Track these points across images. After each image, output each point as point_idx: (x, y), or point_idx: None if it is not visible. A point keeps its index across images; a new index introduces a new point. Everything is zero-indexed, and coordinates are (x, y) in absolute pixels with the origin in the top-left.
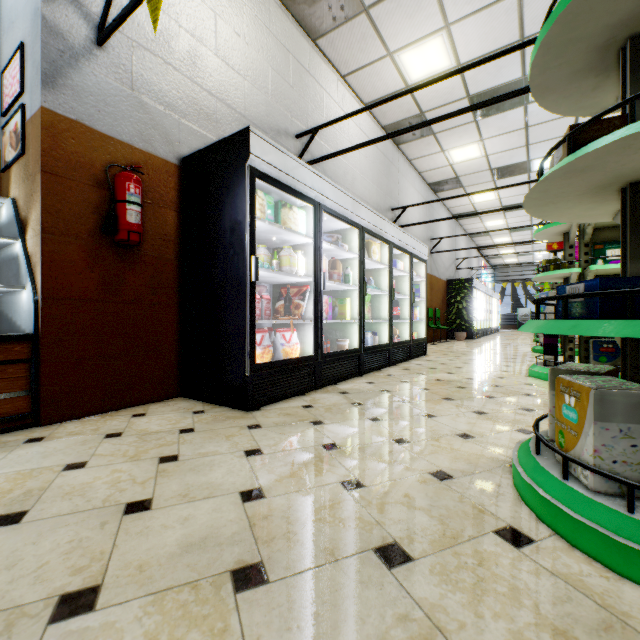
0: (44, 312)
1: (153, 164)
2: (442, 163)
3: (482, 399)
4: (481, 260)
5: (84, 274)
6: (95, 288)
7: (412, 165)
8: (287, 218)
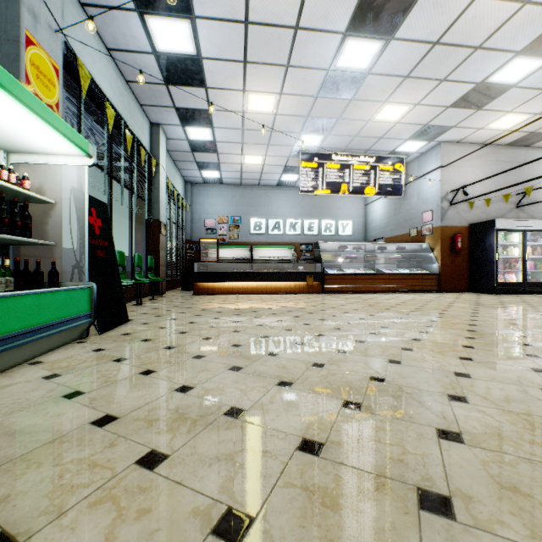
0: (440, 269)
1: (461, 229)
2: None
3: None
4: None
5: (447, 260)
6: (449, 263)
7: None
8: (509, 238)
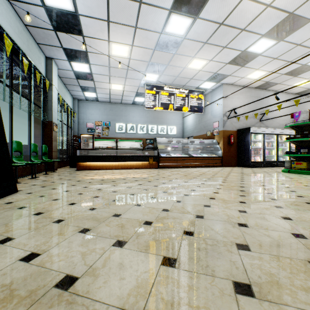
0: (223, 154)
1: (233, 132)
2: None
3: None
4: None
5: (226, 149)
6: (227, 150)
7: None
8: (257, 137)
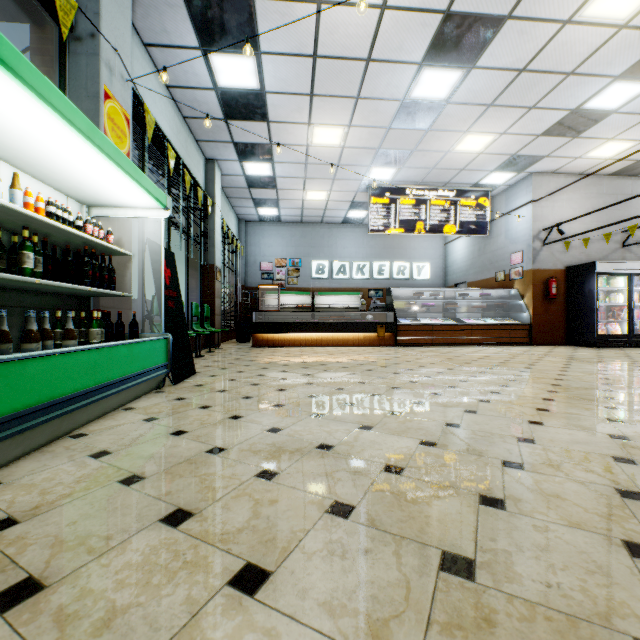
0: (532, 318)
1: (556, 272)
2: None
3: None
4: None
5: (539, 308)
6: (542, 312)
7: None
8: (612, 282)
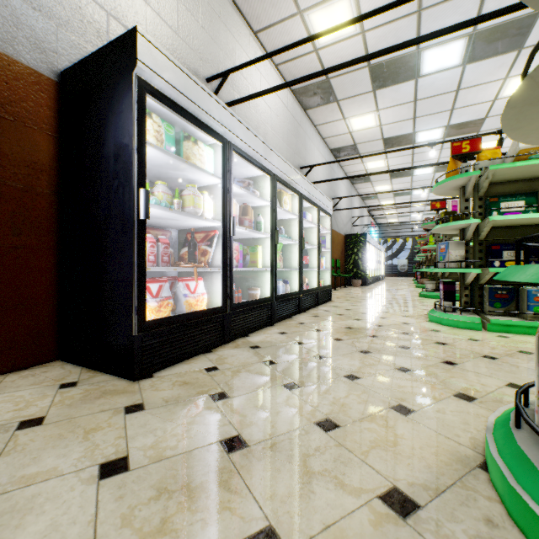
0: None
1: (15, 71)
2: (343, 130)
3: (399, 350)
4: (370, 219)
5: None
6: None
7: (317, 131)
8: (191, 153)
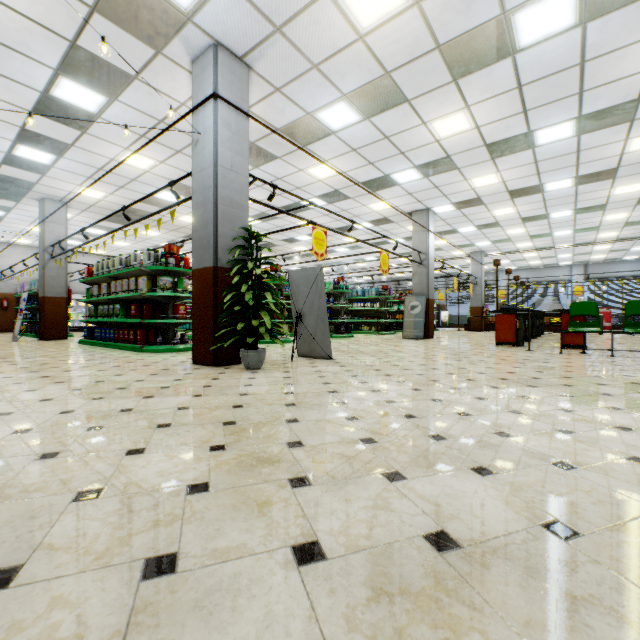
0: None
1: (12, 295)
2: None
3: None
4: None
5: None
6: (1, 315)
7: None
8: None
